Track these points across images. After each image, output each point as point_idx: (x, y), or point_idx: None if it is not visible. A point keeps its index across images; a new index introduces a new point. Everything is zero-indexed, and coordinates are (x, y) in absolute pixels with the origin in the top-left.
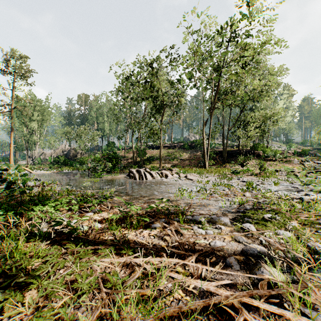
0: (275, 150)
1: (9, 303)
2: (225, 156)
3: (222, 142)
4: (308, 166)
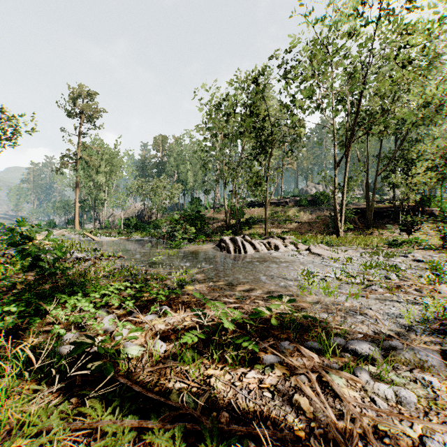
0: None
1: None
2: (370, 217)
3: (366, 195)
4: None
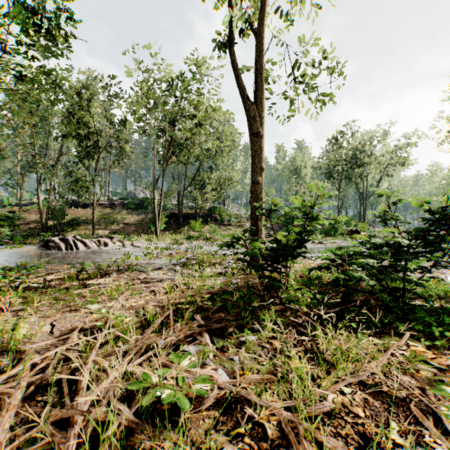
0: (230, 214)
1: (31, 304)
2: (181, 220)
3: (178, 203)
4: None
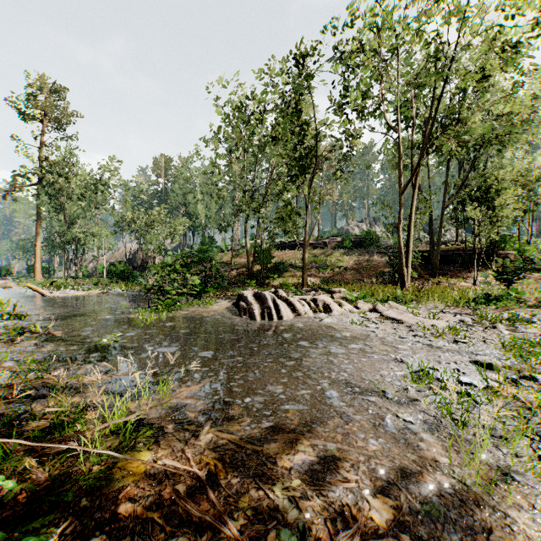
0: None
1: None
2: (436, 262)
3: (430, 233)
4: None
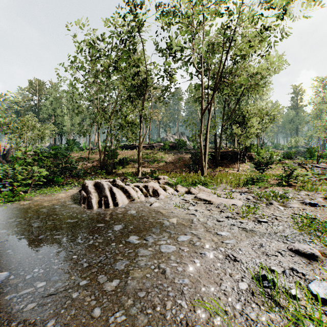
0: (270, 152)
1: None
2: (218, 158)
3: (215, 141)
4: (310, 170)
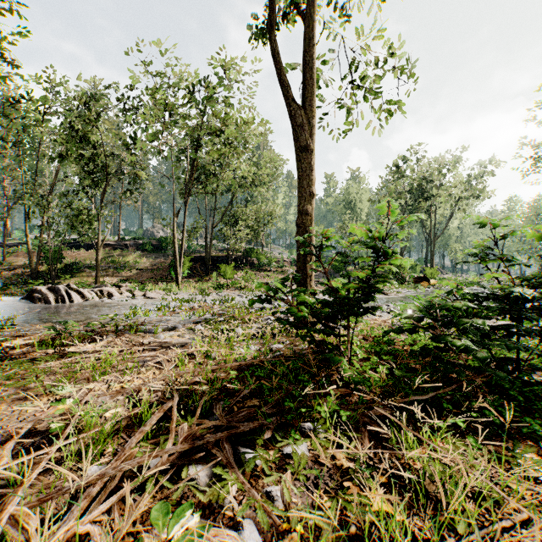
0: (270, 258)
1: None
2: (209, 265)
3: (205, 244)
4: None
